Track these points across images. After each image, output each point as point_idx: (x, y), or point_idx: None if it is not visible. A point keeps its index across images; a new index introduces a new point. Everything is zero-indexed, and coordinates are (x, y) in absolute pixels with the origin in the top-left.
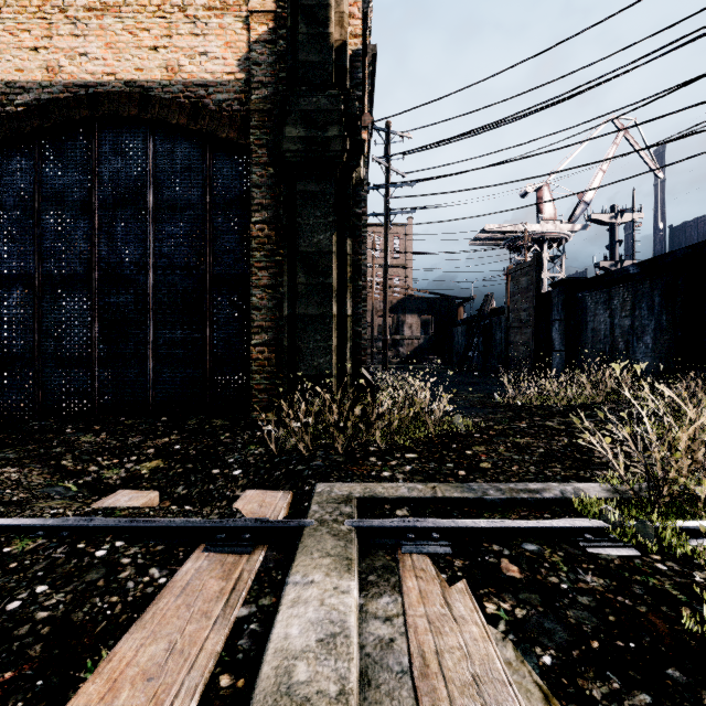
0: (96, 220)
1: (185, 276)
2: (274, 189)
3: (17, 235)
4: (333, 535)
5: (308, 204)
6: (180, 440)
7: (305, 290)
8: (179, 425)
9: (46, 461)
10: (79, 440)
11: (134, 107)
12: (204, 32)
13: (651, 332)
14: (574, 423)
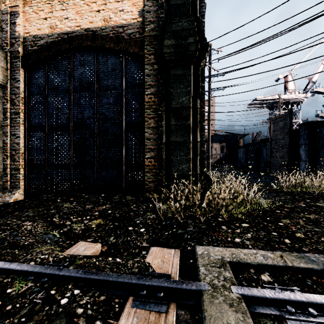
0: (72, 98)
1: (113, 123)
2: (157, 76)
3: (38, 107)
4: (229, 305)
5: (176, 81)
6: (111, 208)
7: (174, 128)
8: (110, 199)
9: (46, 218)
10: (63, 206)
11: (88, 41)
12: None
13: None
14: None
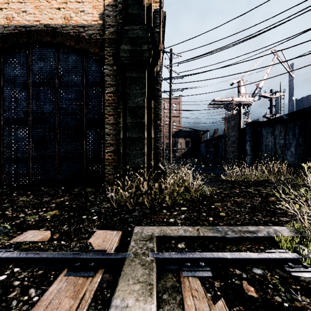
0: (30, 91)
1: (73, 119)
2: (116, 76)
3: None
4: (142, 265)
5: (132, 83)
6: (69, 199)
7: (131, 125)
8: (69, 191)
9: None
10: (18, 199)
11: (48, 37)
12: (82, 1)
13: (294, 146)
14: (261, 189)
